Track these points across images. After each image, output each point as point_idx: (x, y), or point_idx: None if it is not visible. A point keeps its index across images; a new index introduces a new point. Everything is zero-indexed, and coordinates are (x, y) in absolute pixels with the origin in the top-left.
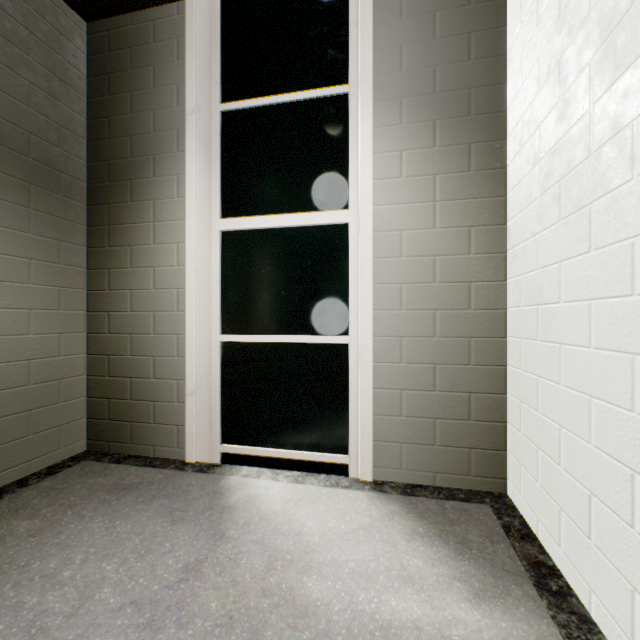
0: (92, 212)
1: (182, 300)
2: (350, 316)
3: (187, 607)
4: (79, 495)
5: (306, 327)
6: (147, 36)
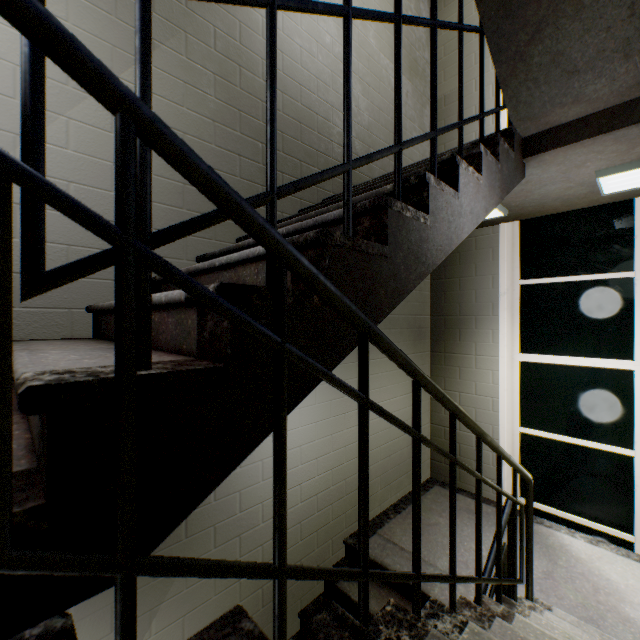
0: (433, 344)
1: (495, 405)
2: (635, 437)
3: (556, 591)
4: None
5: (592, 436)
6: (470, 246)
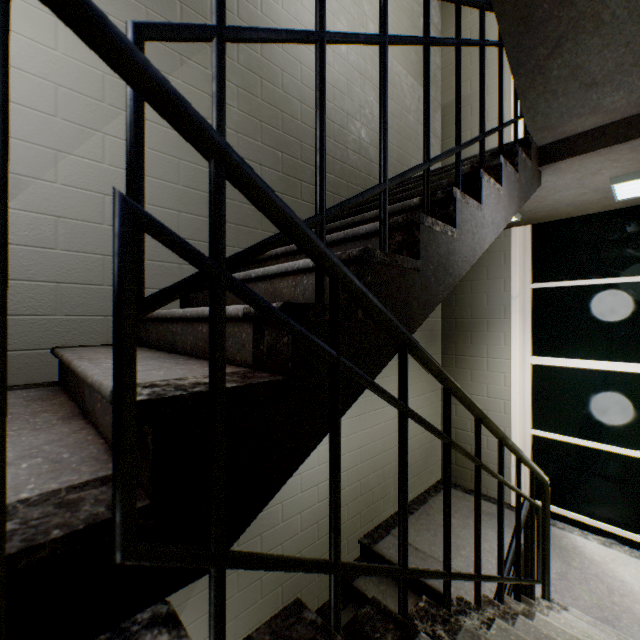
0: (444, 346)
1: (507, 407)
2: None
3: (571, 592)
4: (465, 510)
5: (605, 439)
6: None
